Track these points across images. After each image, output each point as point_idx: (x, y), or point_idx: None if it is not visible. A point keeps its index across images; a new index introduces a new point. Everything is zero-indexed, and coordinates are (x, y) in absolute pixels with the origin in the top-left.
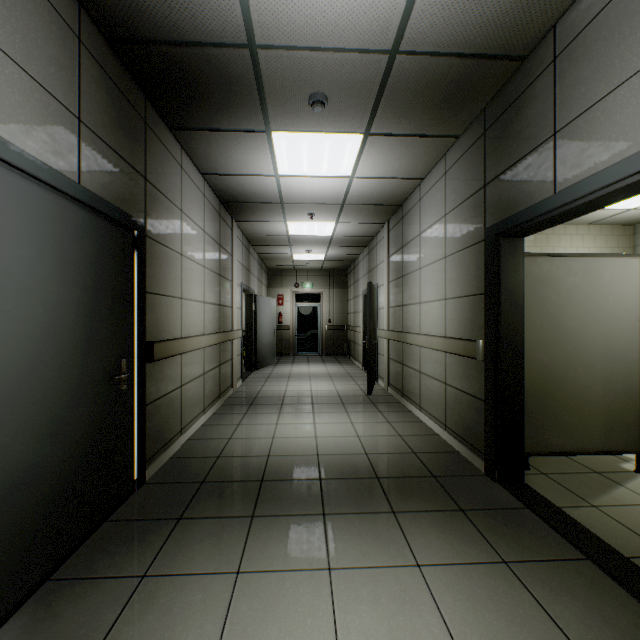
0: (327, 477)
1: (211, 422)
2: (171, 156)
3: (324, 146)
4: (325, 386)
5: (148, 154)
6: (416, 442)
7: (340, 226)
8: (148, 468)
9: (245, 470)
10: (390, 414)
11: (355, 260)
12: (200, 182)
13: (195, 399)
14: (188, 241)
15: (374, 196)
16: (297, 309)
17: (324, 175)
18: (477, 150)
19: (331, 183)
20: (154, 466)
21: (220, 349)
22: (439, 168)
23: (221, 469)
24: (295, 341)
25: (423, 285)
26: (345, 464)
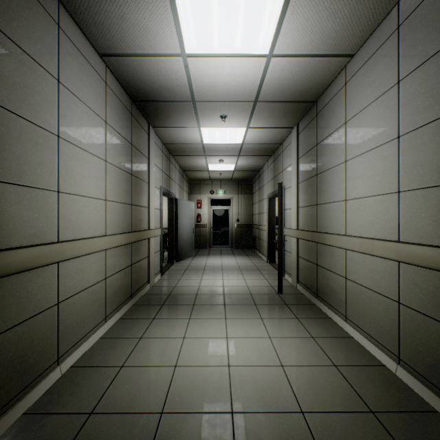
0: None
1: (112, 333)
2: None
3: None
4: (236, 281)
5: None
6: (363, 383)
7: (250, 132)
8: None
9: None
10: (310, 323)
11: (260, 170)
12: (98, 65)
13: (88, 311)
14: (74, 124)
15: (290, 88)
16: (212, 211)
17: (238, 52)
18: None
19: (245, 67)
20: None
21: (132, 249)
22: (384, 27)
23: None
24: (211, 236)
25: (351, 179)
26: None
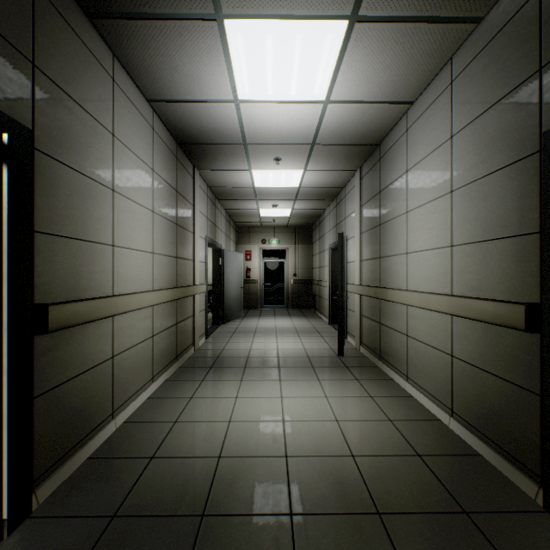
0: (301, 509)
1: (160, 393)
2: (92, 57)
3: (294, 46)
4: (292, 344)
5: (40, 31)
6: (415, 433)
7: (308, 175)
8: (37, 490)
9: (182, 488)
10: (370, 384)
11: (320, 216)
12: (146, 111)
13: (138, 368)
14: (125, 176)
15: (349, 132)
16: (264, 264)
17: (293, 99)
18: (521, 22)
19: (301, 112)
20: (52, 481)
21: (177, 306)
22: (440, 80)
23: (149, 485)
24: (262, 294)
25: (412, 231)
26: (325, 478)
